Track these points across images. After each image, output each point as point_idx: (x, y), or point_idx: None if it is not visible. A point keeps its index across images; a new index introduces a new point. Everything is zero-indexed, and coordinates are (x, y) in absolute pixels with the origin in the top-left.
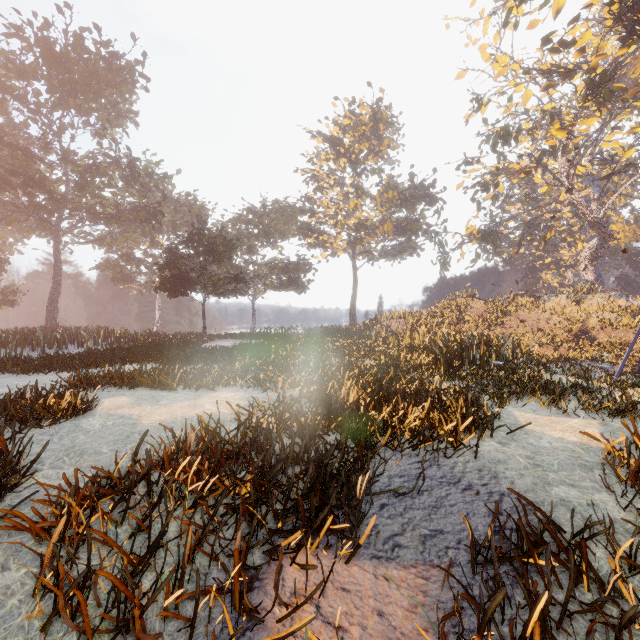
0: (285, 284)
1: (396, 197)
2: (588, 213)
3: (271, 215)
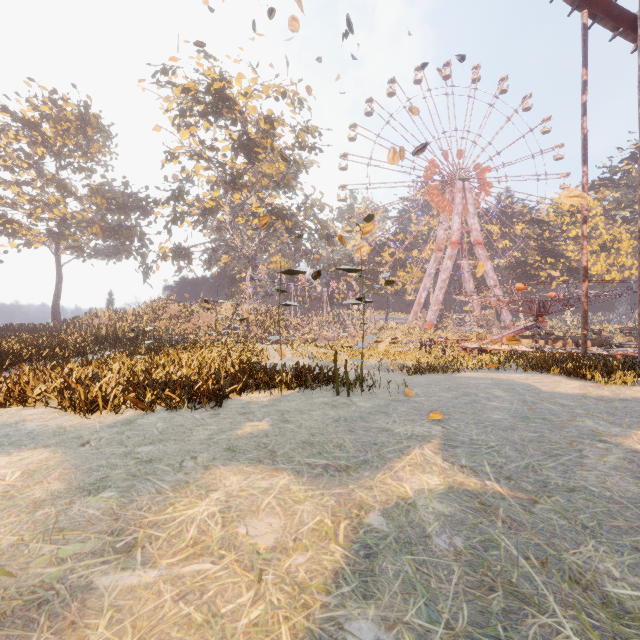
0: None
1: (105, 204)
2: (242, 251)
3: None
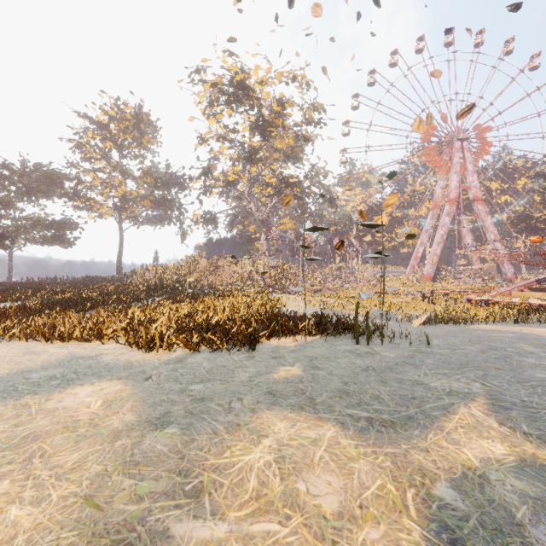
0: (49, 240)
1: (153, 182)
2: (258, 215)
3: (33, 175)
